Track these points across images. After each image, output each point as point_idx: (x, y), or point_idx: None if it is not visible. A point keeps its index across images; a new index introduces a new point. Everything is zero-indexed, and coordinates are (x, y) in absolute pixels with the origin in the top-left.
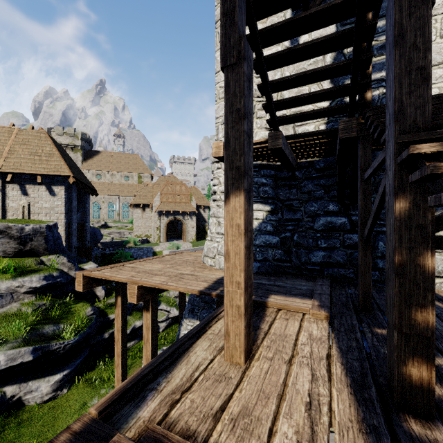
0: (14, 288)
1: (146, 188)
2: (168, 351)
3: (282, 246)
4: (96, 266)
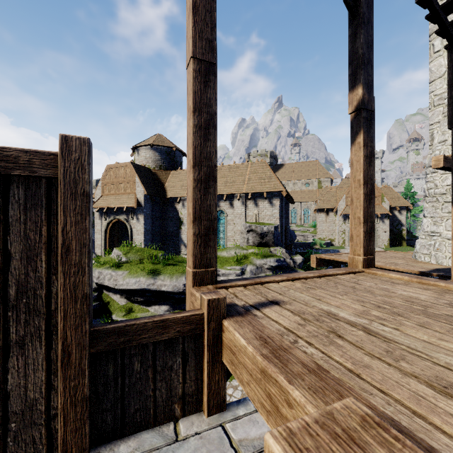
0: (262, 264)
1: (329, 193)
2: None
3: None
4: (302, 258)
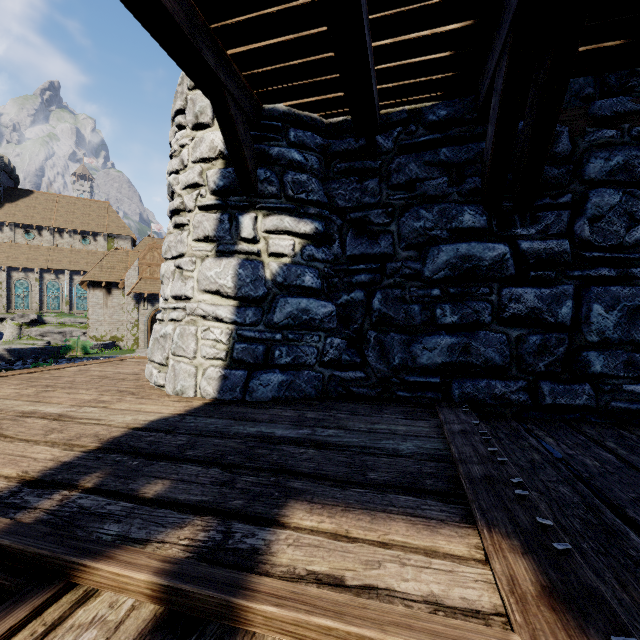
0: None
1: (114, 255)
2: None
3: (343, 328)
4: None
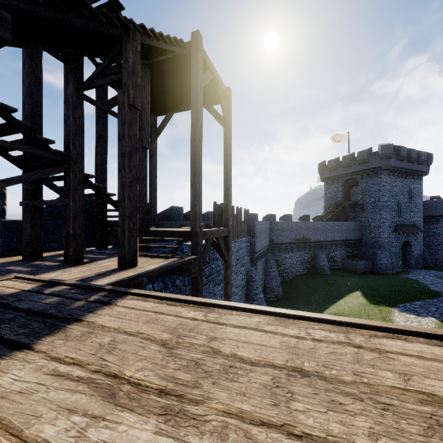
0: None
1: None
2: (169, 264)
3: None
4: None
